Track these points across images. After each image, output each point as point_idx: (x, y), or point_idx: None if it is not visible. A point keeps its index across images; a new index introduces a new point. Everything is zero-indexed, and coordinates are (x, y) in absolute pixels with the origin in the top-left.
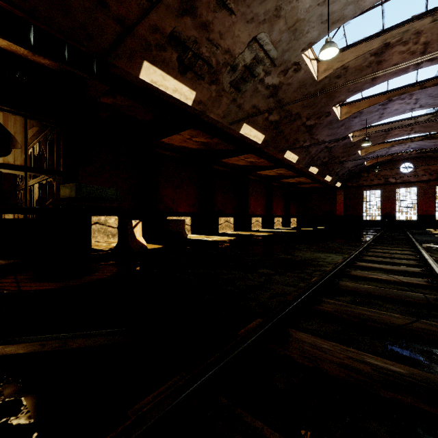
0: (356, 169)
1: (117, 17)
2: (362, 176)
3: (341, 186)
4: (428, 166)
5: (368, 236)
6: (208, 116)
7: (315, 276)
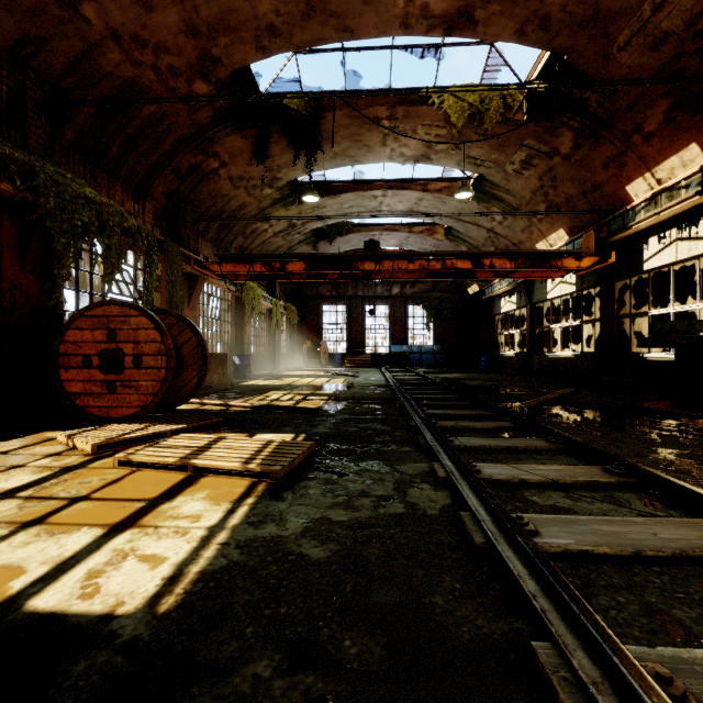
0: None
1: None
2: None
3: None
4: None
5: None
6: None
7: None
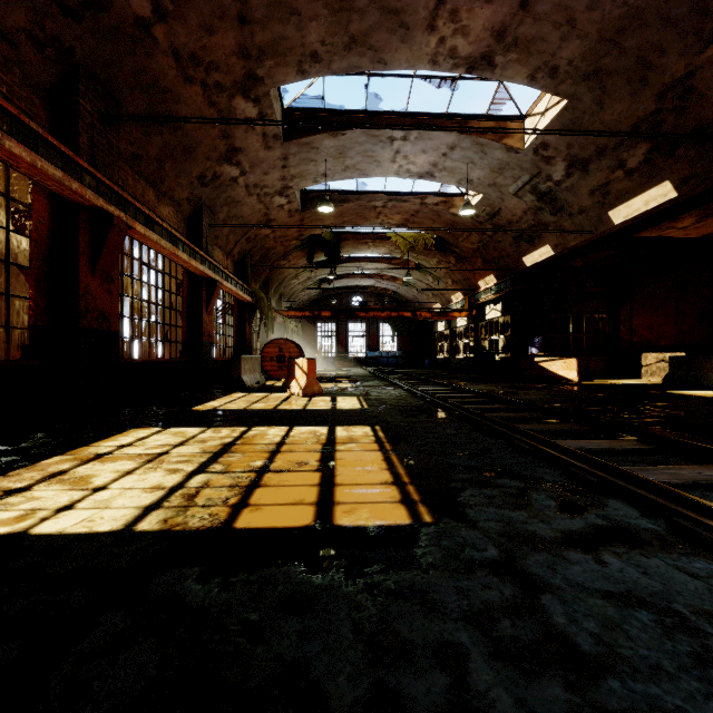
0: None
1: (506, 255)
2: None
3: None
4: None
5: None
6: (573, 246)
7: None
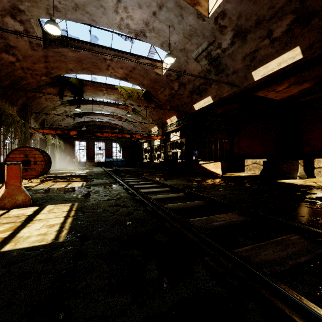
0: None
1: (184, 104)
2: None
3: None
4: None
5: None
6: (225, 96)
7: None
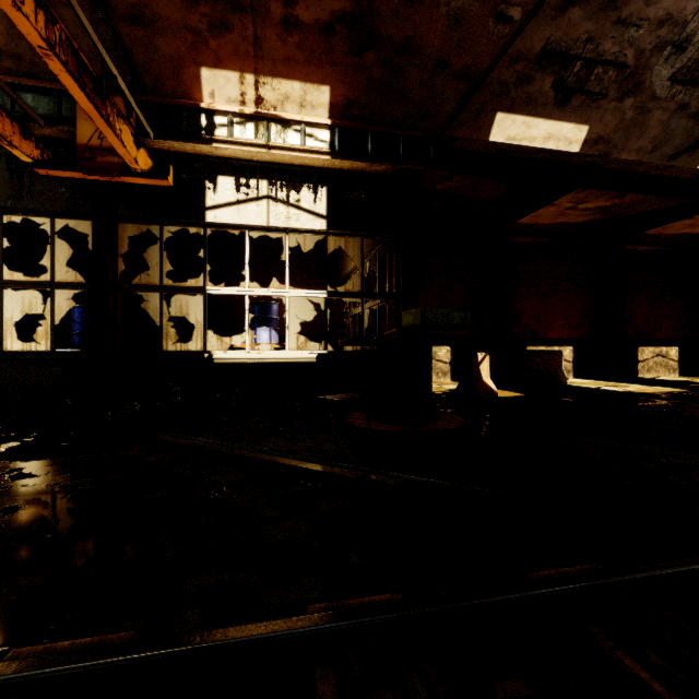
0: None
1: (460, 71)
2: None
3: None
4: None
5: None
6: (615, 159)
7: None
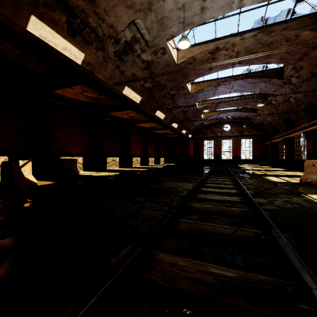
0: (200, 126)
1: None
2: (203, 131)
3: (192, 137)
4: (237, 127)
5: (207, 169)
6: (96, 76)
7: (175, 200)
